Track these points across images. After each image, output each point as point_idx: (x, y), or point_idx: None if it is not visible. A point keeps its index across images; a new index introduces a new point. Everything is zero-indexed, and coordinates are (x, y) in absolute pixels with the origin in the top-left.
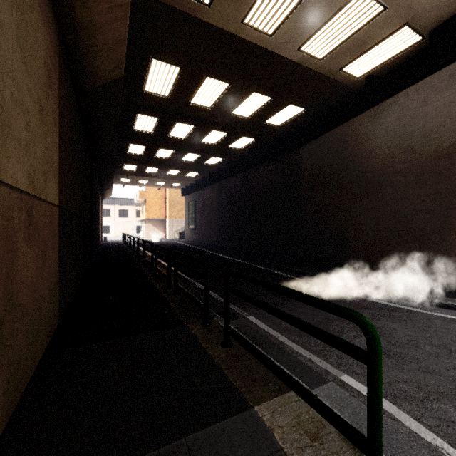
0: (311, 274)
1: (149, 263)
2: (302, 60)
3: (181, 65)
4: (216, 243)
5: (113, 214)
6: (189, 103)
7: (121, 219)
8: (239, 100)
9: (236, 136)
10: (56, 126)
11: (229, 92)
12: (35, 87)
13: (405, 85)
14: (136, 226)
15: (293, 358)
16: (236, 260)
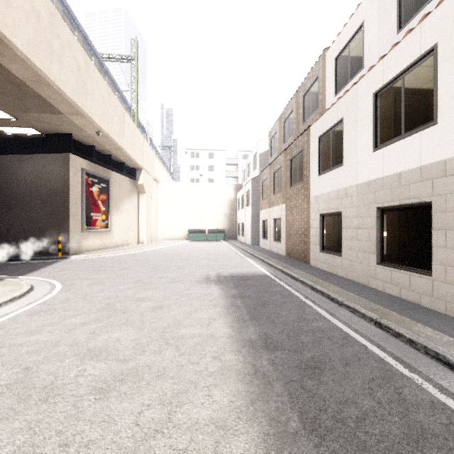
0: None
1: None
2: None
3: None
4: None
5: None
6: None
7: None
8: None
9: None
10: None
11: None
12: None
13: (35, 153)
14: None
15: None
16: None
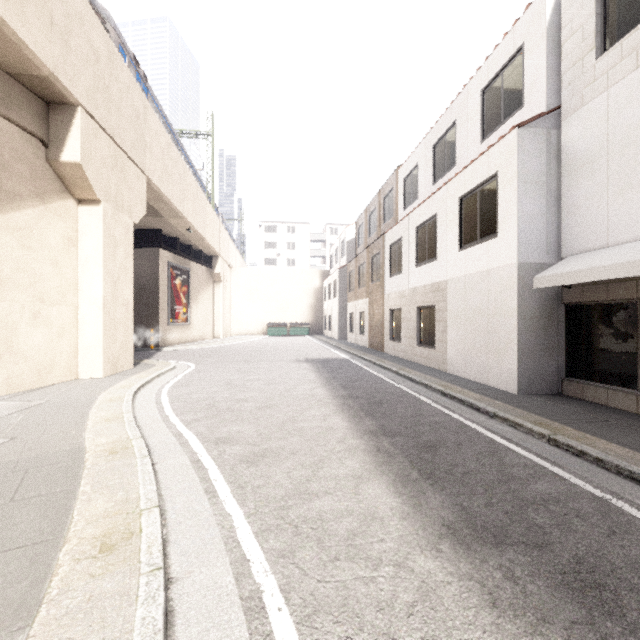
0: None
1: None
2: None
3: None
4: None
5: None
6: None
7: None
8: None
9: None
10: None
11: None
12: None
13: None
14: None
15: None
16: None
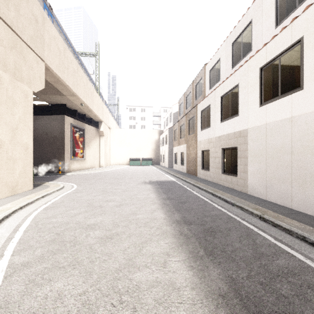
0: None
1: None
2: None
3: None
4: None
5: None
6: None
7: None
8: None
9: None
10: None
11: None
12: None
13: (45, 115)
14: None
15: None
16: None
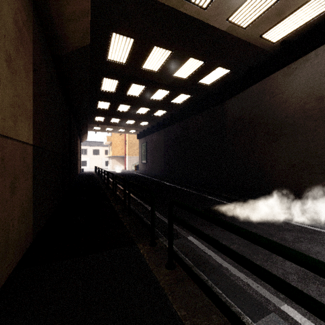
0: (236, 199)
1: (111, 189)
2: (229, 29)
3: (134, 37)
4: (162, 173)
5: (89, 153)
6: (141, 68)
7: (94, 156)
8: (179, 64)
9: (177, 93)
10: (30, 79)
11: (171, 59)
12: (0, 38)
13: (315, 46)
14: (105, 161)
15: (231, 282)
16: (176, 186)
